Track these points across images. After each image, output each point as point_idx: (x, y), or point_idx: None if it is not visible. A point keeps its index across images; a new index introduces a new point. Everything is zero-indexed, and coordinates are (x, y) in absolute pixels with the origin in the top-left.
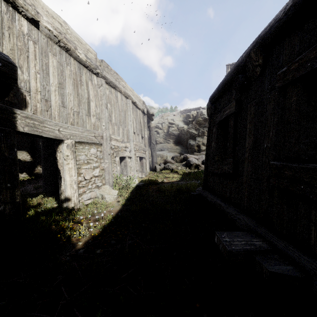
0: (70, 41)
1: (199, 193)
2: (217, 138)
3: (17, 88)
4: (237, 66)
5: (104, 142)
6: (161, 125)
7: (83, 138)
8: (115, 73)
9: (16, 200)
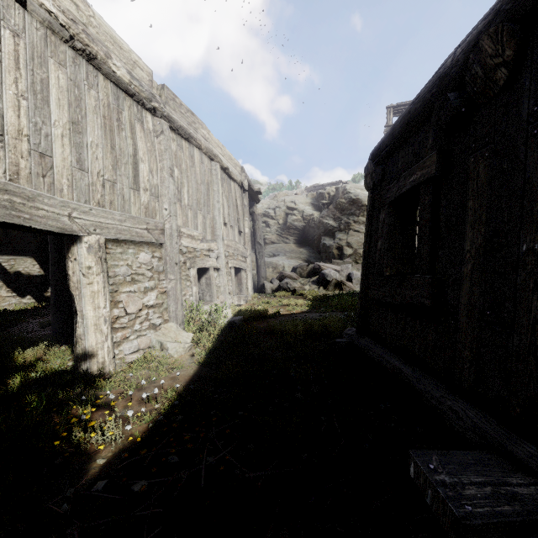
0: (95, 40)
1: (351, 340)
2: (389, 232)
3: None
4: (442, 77)
5: (167, 241)
6: (273, 211)
7: (123, 232)
8: (188, 111)
9: None
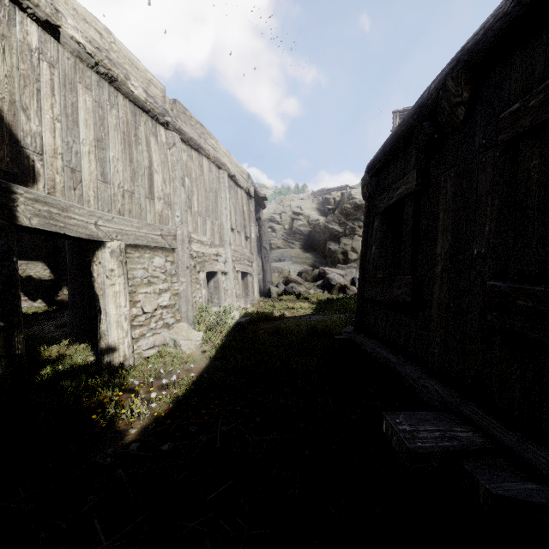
0: (116, 64)
1: (349, 337)
2: (382, 238)
3: (17, 147)
4: (421, 107)
5: (179, 247)
6: (279, 216)
7: (140, 238)
8: (198, 123)
9: (15, 352)
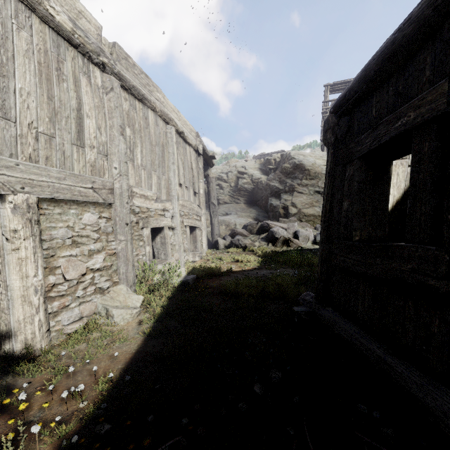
0: None
1: (311, 309)
2: (359, 191)
3: None
4: None
5: (117, 201)
6: (226, 175)
7: (62, 191)
8: (142, 73)
9: None
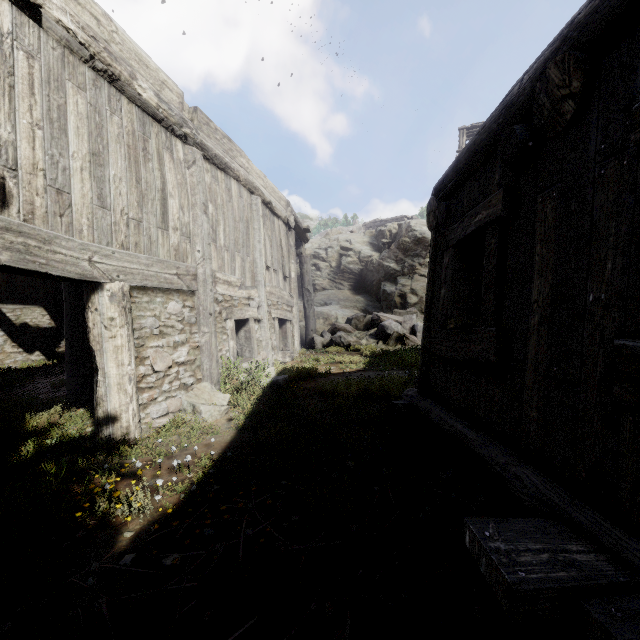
0: (118, 59)
1: (411, 402)
2: (454, 279)
3: None
4: (509, 106)
5: (200, 288)
6: (324, 251)
7: (150, 279)
8: (225, 137)
9: None
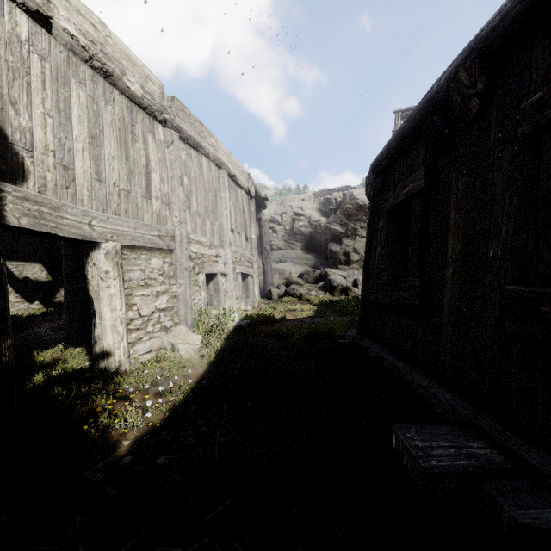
0: (112, 58)
1: (353, 341)
2: (387, 239)
3: (5, 143)
4: (430, 101)
5: (177, 247)
6: (280, 216)
7: (137, 239)
8: (197, 121)
9: (2, 359)
